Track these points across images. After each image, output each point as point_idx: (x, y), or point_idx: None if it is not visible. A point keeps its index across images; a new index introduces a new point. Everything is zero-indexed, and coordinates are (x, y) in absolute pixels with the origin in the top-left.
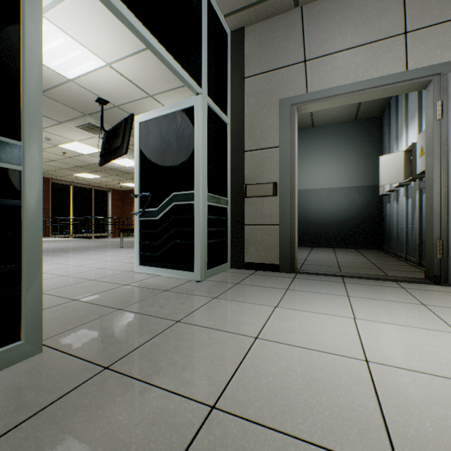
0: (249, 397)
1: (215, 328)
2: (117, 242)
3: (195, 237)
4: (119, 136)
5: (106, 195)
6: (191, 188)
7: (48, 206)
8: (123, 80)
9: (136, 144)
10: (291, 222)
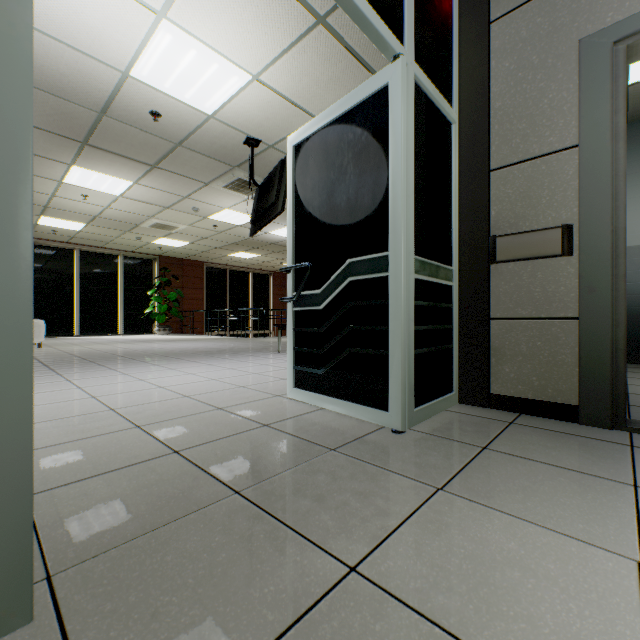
0: None
1: (461, 634)
2: (276, 344)
3: (390, 342)
4: (273, 188)
5: (267, 280)
6: (382, 247)
7: (202, 297)
8: (277, 100)
9: (288, 184)
10: (612, 312)
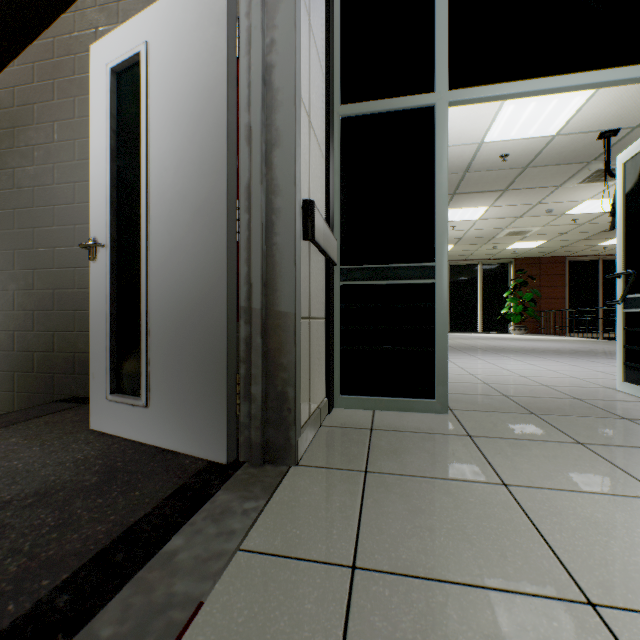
0: (543, 501)
1: (619, 466)
2: None
3: None
4: None
5: None
6: None
7: (563, 295)
8: (632, 89)
9: (617, 198)
10: None
